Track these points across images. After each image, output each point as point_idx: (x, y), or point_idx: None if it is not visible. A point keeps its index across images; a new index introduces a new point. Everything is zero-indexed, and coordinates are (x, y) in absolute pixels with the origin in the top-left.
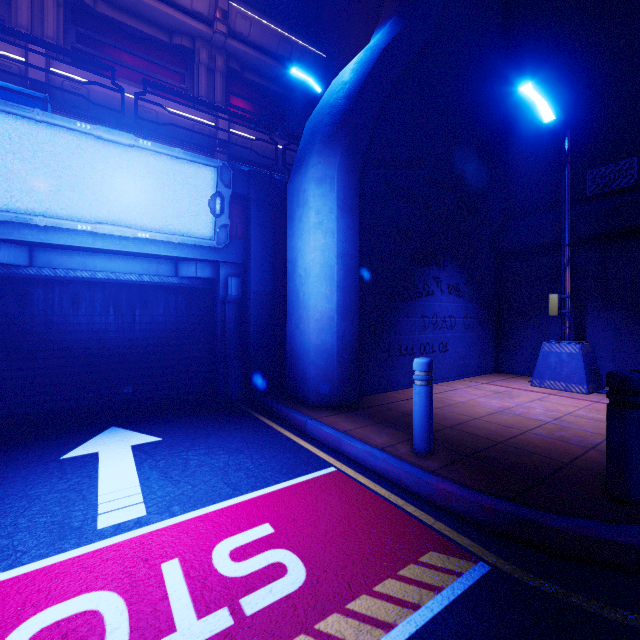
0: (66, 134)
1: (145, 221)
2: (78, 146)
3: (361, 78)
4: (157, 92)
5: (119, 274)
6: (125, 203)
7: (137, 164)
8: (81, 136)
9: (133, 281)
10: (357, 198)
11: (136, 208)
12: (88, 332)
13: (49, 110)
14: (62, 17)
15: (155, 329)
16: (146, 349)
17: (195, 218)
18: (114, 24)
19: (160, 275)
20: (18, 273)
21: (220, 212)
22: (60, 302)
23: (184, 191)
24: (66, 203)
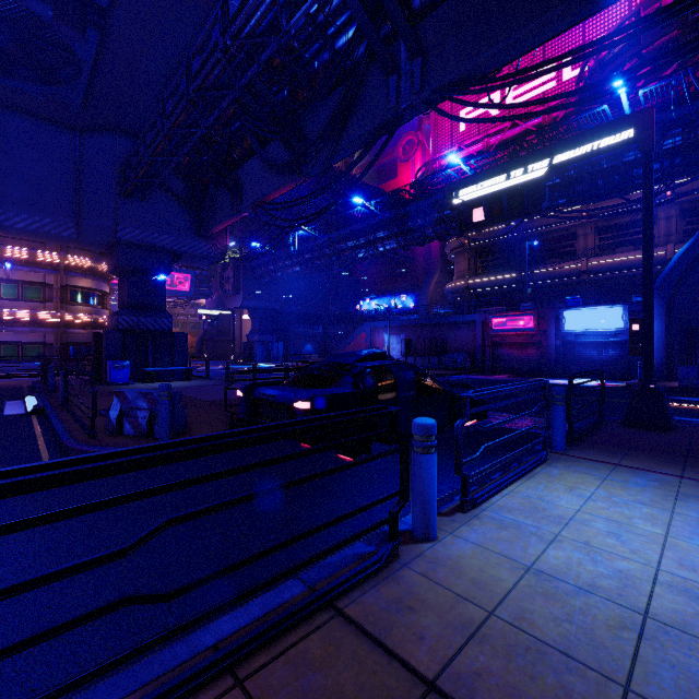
0: (580, 311)
1: (600, 326)
2: (583, 313)
3: (668, 270)
4: (636, 244)
5: (597, 340)
6: (595, 323)
7: (597, 313)
8: (584, 310)
9: (601, 341)
10: (664, 313)
11: (598, 323)
12: (589, 356)
13: (580, 299)
14: (593, 237)
15: (609, 355)
16: (606, 361)
17: (616, 323)
18: (615, 225)
19: (610, 339)
20: (573, 341)
21: (625, 319)
22: (582, 348)
23: (611, 316)
24: (581, 326)
